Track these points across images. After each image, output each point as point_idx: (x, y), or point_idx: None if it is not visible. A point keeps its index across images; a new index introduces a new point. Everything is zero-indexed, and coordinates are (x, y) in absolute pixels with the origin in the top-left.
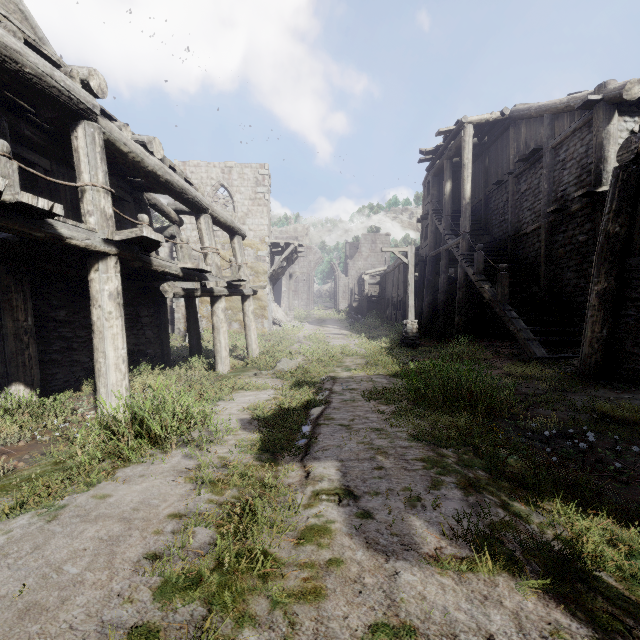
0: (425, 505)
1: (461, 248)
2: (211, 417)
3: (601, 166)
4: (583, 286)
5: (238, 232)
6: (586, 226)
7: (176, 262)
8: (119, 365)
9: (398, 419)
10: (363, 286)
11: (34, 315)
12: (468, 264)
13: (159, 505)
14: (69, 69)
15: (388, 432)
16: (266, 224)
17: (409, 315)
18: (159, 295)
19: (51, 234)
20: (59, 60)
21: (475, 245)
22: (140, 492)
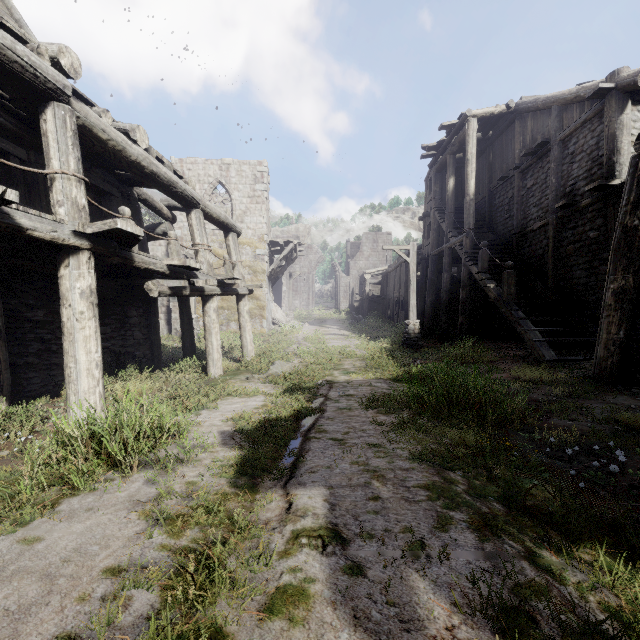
0: (431, 555)
1: (465, 246)
2: (184, 432)
3: (614, 158)
4: (594, 285)
5: (233, 229)
6: (597, 222)
7: (162, 259)
8: (92, 370)
9: (398, 433)
10: (364, 286)
11: (7, 315)
12: (472, 262)
13: (96, 554)
14: (36, 45)
15: (387, 449)
16: (265, 222)
17: (411, 315)
18: (146, 294)
19: (7, 224)
20: (24, 34)
21: (479, 243)
22: (78, 534)
